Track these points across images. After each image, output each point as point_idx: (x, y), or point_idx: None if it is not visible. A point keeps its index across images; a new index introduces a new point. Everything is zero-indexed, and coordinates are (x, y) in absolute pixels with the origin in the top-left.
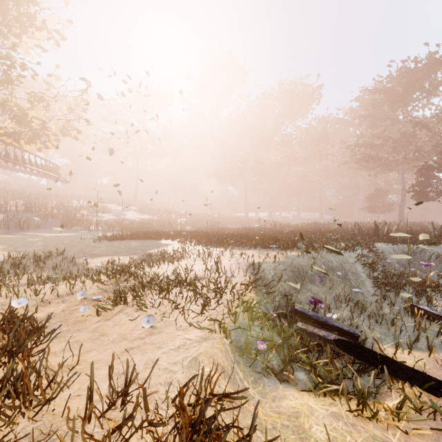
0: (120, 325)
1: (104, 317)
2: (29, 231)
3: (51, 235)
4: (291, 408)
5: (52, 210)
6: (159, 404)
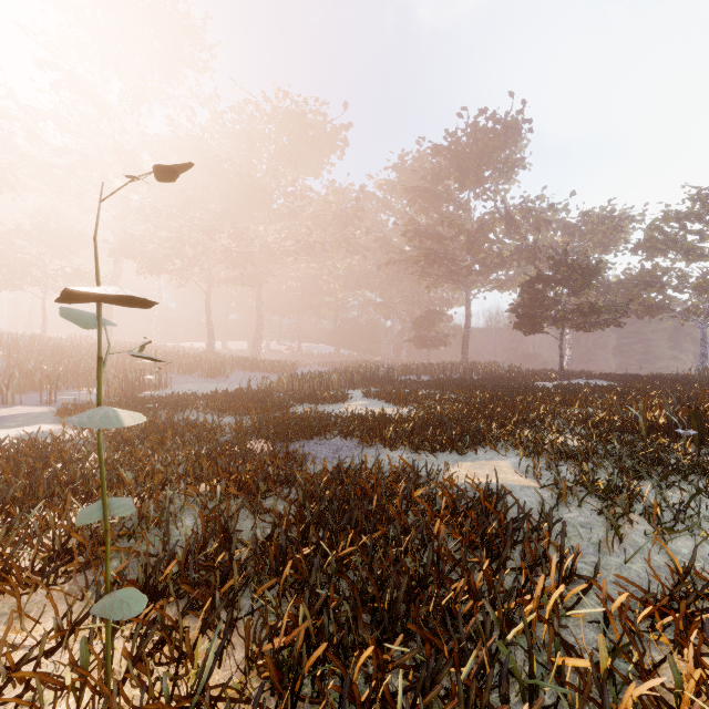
0: None
1: None
2: None
3: None
4: None
5: None
6: None
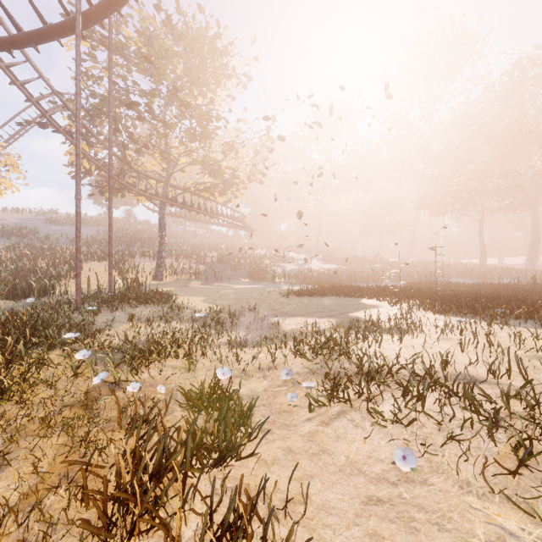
0: (346, 440)
1: (316, 414)
2: (222, 282)
3: (240, 286)
4: None
5: (239, 261)
6: None
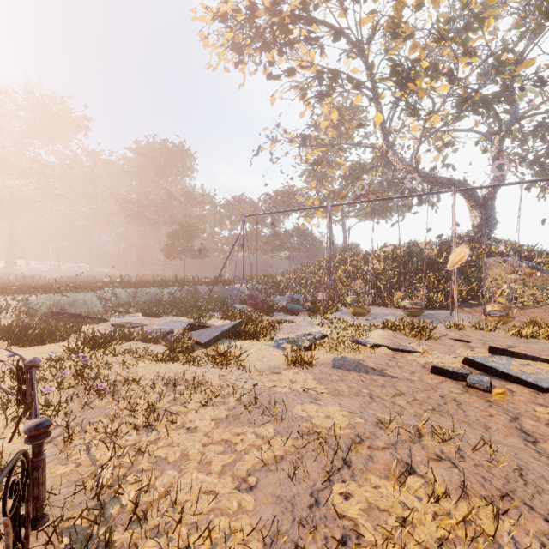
0: None
1: None
2: None
3: None
4: None
5: None
6: None
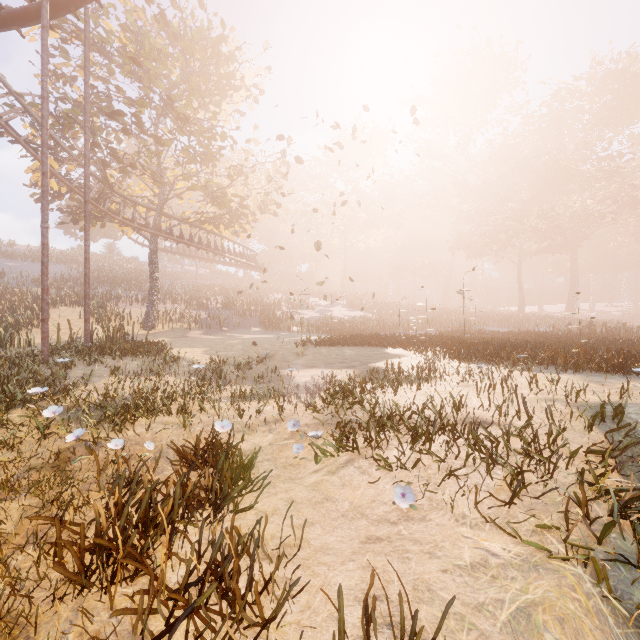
0: (352, 487)
1: (324, 465)
2: (228, 332)
3: (249, 336)
4: None
5: (250, 307)
6: None
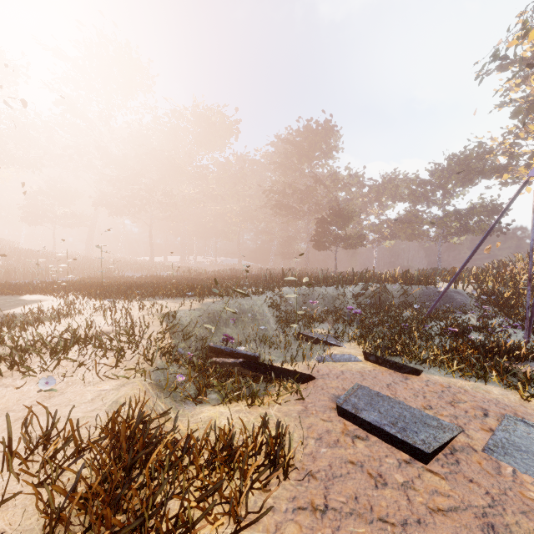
0: None
1: None
2: None
3: None
4: (206, 417)
5: None
6: (84, 441)
